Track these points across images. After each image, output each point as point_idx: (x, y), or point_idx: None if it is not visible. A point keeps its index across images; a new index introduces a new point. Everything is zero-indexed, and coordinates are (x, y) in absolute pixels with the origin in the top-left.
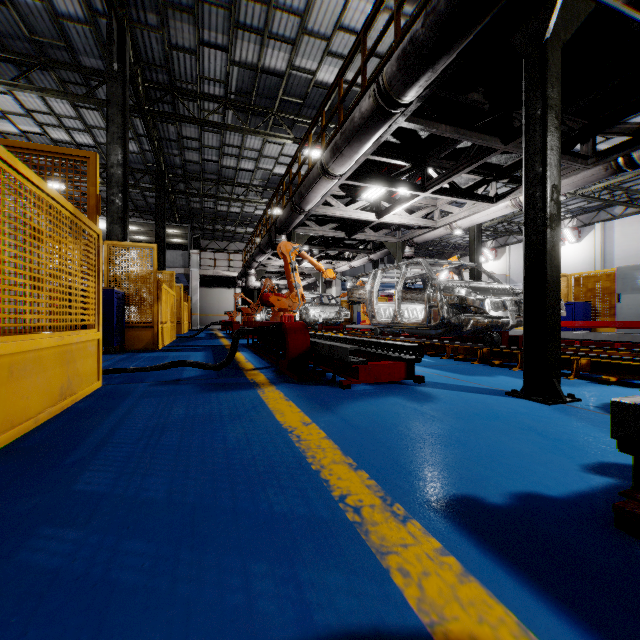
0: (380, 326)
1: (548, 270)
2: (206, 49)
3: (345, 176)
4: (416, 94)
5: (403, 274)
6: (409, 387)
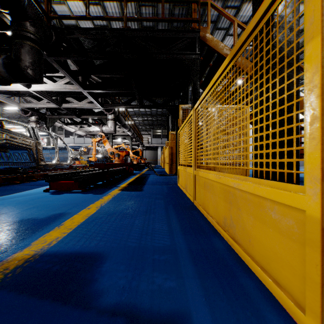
0: None
1: None
2: None
3: None
4: None
5: None
6: None
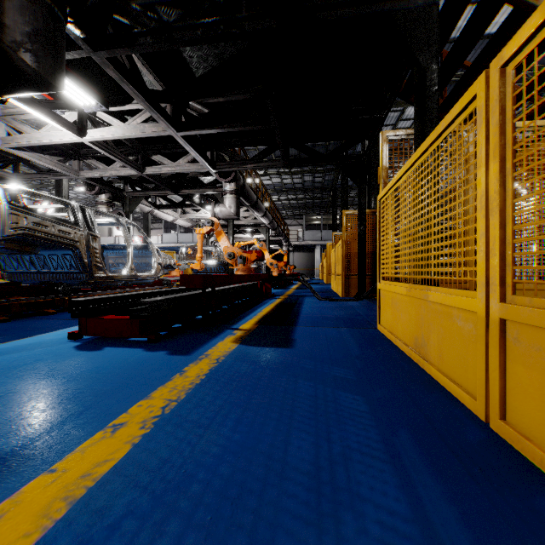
0: None
1: None
2: None
3: None
4: None
5: None
6: None
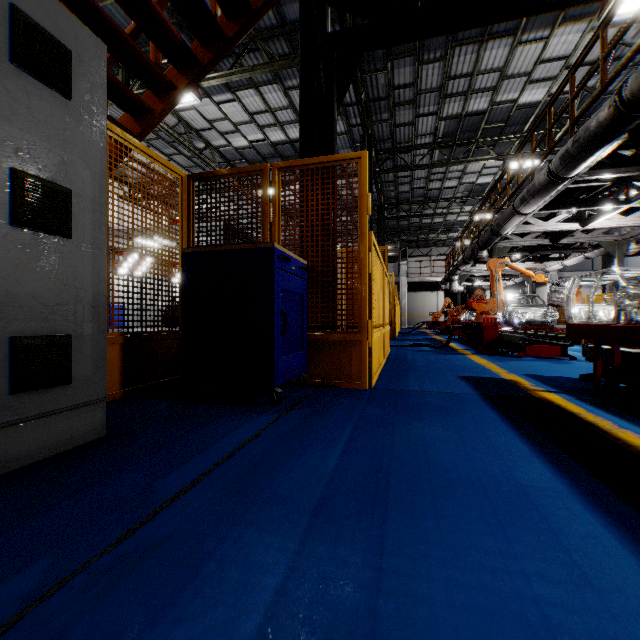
0: None
1: None
2: (420, 118)
3: (536, 210)
4: (578, 171)
5: (597, 281)
6: (561, 360)
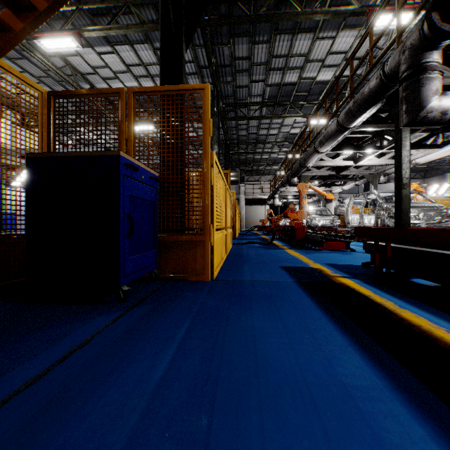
0: (352, 228)
1: (402, 205)
2: (253, 83)
3: (328, 150)
4: (356, 123)
5: (365, 199)
6: (346, 252)
